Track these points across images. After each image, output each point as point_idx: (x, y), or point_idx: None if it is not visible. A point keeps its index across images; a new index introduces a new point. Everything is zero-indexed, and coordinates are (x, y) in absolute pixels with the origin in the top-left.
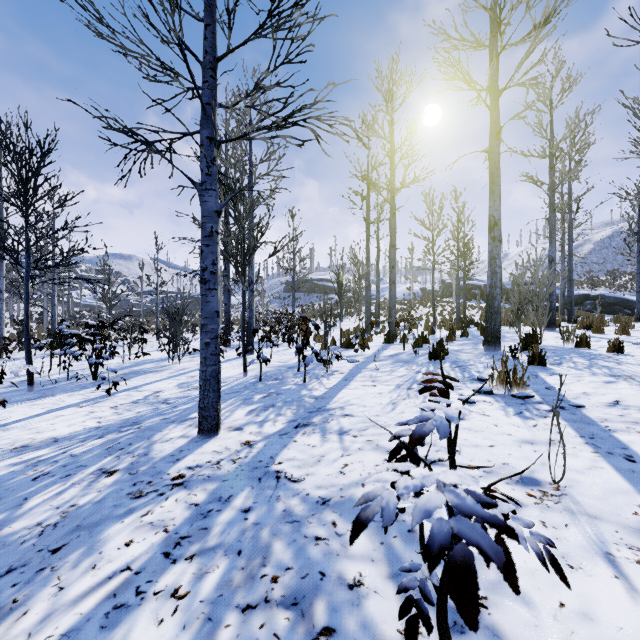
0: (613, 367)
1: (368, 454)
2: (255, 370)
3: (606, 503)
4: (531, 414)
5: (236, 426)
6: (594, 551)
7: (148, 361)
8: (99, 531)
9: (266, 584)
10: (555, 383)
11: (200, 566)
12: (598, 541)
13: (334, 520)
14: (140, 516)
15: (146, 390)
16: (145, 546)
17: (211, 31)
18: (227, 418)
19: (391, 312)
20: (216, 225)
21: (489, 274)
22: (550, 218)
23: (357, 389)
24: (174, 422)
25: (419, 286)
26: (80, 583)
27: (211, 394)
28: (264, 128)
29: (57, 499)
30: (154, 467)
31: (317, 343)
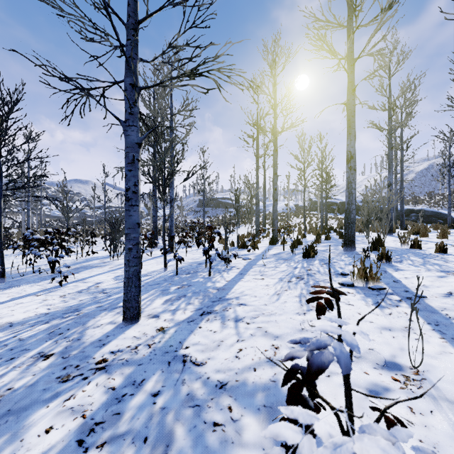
0: (442, 264)
1: (258, 340)
2: (173, 266)
3: None
4: (386, 304)
5: (154, 314)
6: None
7: (95, 258)
8: (25, 416)
9: None
10: (400, 277)
11: None
12: None
13: (230, 405)
14: (63, 400)
15: (90, 281)
16: (62, 433)
17: None
18: (148, 306)
19: (274, 222)
20: (137, 154)
21: (347, 194)
22: (389, 154)
23: (249, 282)
24: (106, 310)
25: (293, 203)
26: None
27: (133, 289)
28: (175, 77)
29: None
30: (83, 351)
31: (220, 244)
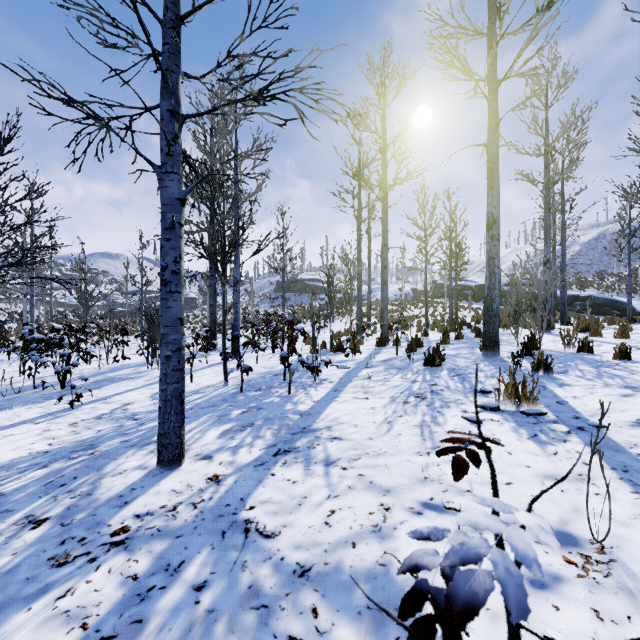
0: (625, 377)
1: (360, 496)
2: (238, 378)
3: None
4: (548, 437)
5: (205, 453)
6: None
7: (126, 366)
8: None
9: None
10: (566, 396)
11: None
12: None
13: (315, 605)
14: (55, 599)
15: (115, 402)
16: None
17: None
18: (196, 441)
19: (383, 314)
20: (179, 215)
21: (487, 275)
22: (545, 218)
23: (347, 403)
24: (134, 446)
25: (410, 286)
26: None
27: (173, 417)
28: (236, 100)
29: None
30: (94, 514)
31: (307, 346)
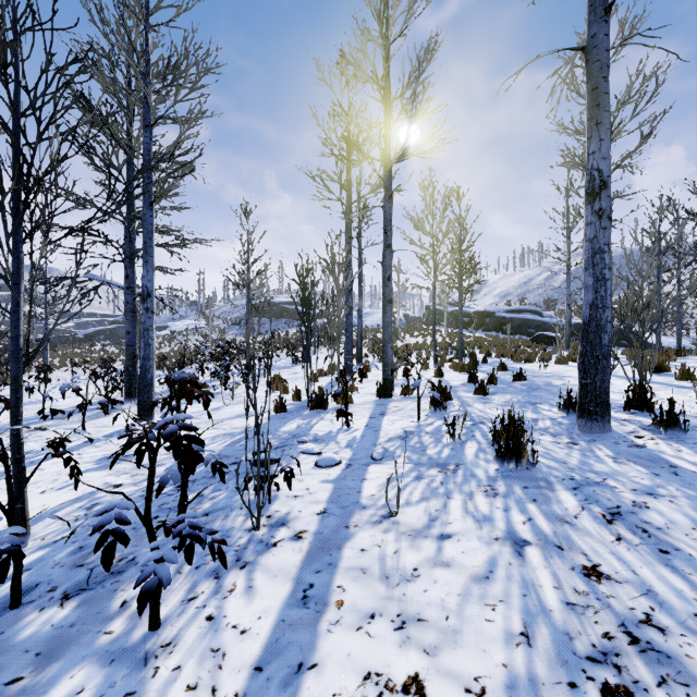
0: None
1: None
2: (86, 502)
3: None
4: None
5: None
6: None
7: None
8: None
9: None
10: None
11: None
12: None
13: None
14: None
15: None
16: None
17: None
18: None
19: (386, 347)
20: None
21: (590, 282)
22: None
23: None
24: None
25: (401, 312)
26: None
27: None
28: None
29: None
30: None
31: (273, 393)
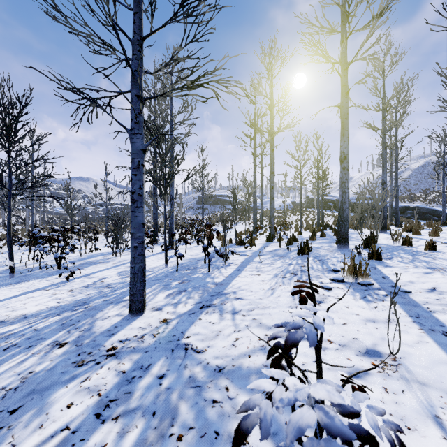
0: (429, 261)
1: (253, 330)
2: (174, 262)
3: (432, 372)
4: (372, 298)
5: (157, 307)
6: (425, 414)
7: (98, 254)
8: (48, 394)
9: (173, 442)
10: (389, 273)
11: (123, 426)
12: (428, 405)
13: (227, 385)
14: (80, 382)
15: (95, 277)
16: (82, 408)
17: (138, 17)
18: (151, 300)
19: (271, 219)
20: (142, 160)
21: (340, 193)
22: (383, 153)
23: (246, 277)
24: (112, 303)
25: (291, 200)
26: (28, 441)
27: (138, 284)
28: (177, 89)
29: (20, 366)
30: (94, 340)
31: (219, 241)
